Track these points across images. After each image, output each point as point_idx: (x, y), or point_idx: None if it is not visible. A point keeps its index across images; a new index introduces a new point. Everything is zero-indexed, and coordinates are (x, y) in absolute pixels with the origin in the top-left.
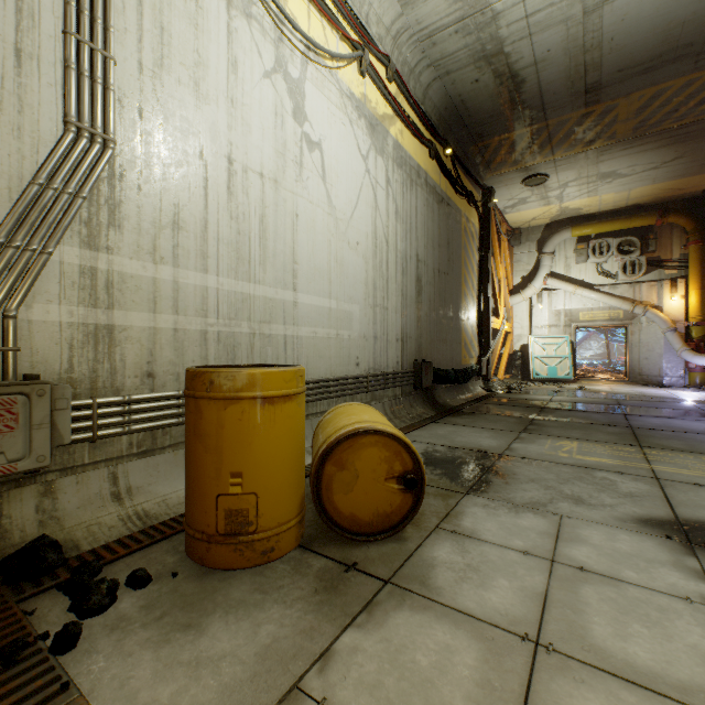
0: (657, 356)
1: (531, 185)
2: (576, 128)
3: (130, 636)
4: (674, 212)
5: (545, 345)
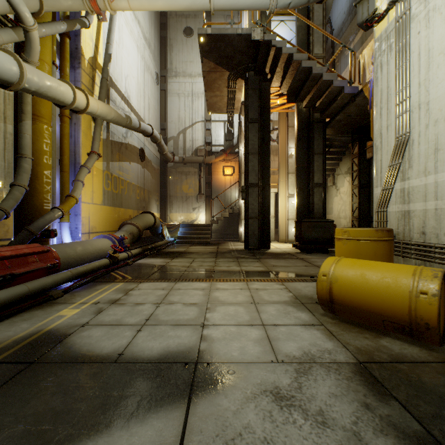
0: None
1: None
2: None
3: None
4: None
5: None
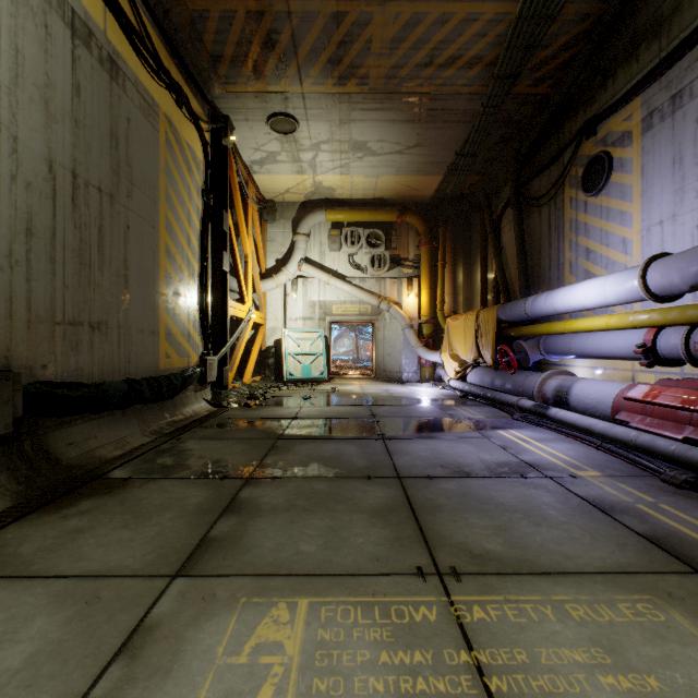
0: (398, 352)
1: (279, 131)
2: (327, 40)
3: None
4: (411, 212)
5: (300, 340)
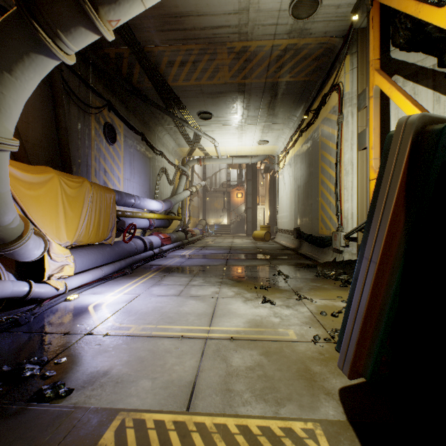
0: None
1: None
2: (251, 70)
3: None
4: None
5: None
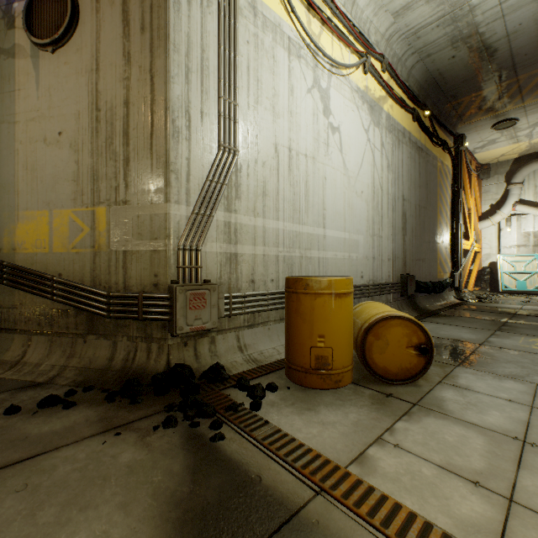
0: None
1: (500, 128)
2: None
3: (282, 409)
4: None
5: (514, 262)
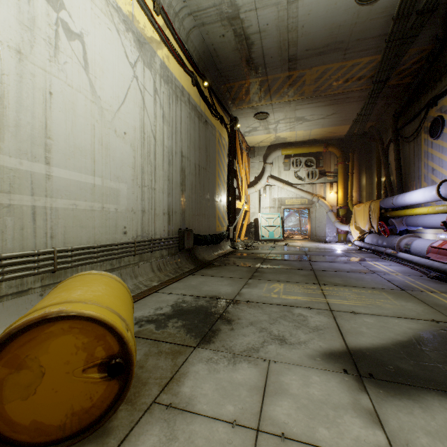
0: (323, 225)
1: (259, 119)
2: (284, 84)
3: None
4: (332, 145)
5: (268, 219)
